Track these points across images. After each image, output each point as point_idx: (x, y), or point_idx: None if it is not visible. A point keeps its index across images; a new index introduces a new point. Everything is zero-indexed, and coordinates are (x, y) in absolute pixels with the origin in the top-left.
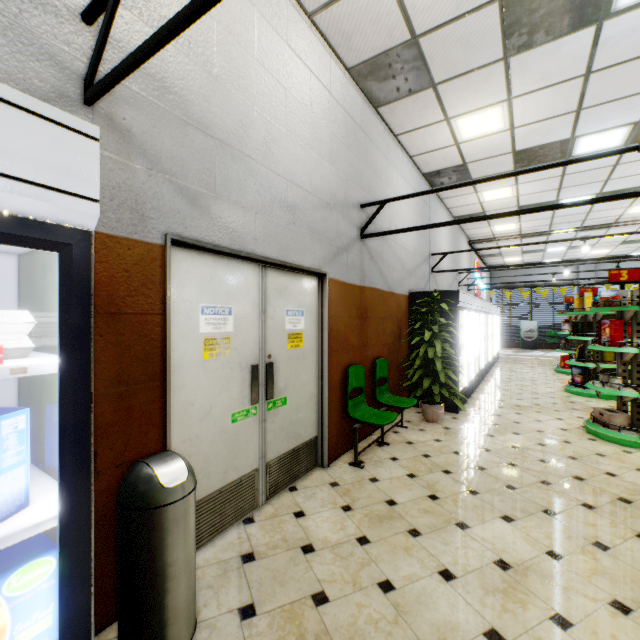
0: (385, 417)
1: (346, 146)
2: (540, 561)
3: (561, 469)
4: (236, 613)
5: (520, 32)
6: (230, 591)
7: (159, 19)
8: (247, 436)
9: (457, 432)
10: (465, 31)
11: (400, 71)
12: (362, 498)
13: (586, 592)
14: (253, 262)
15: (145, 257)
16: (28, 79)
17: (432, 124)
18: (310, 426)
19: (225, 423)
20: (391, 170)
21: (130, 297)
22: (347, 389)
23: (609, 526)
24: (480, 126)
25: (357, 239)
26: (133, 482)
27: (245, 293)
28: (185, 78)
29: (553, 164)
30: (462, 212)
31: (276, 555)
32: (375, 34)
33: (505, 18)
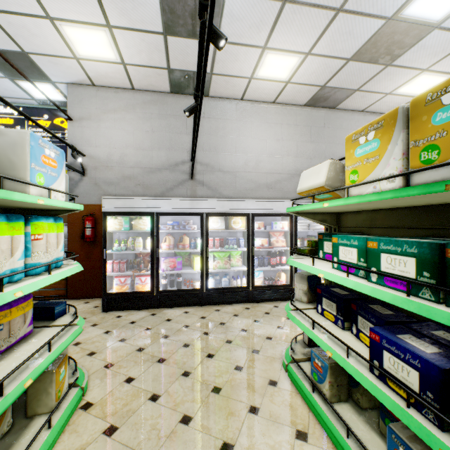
0: None
1: None
2: None
3: None
4: None
5: None
6: None
7: (336, 156)
8: None
9: None
10: None
11: None
12: None
13: None
14: None
15: None
16: None
17: None
18: None
19: None
20: None
21: None
22: None
23: None
24: None
25: None
26: None
27: None
28: None
29: None
30: None
31: None
32: None
33: None
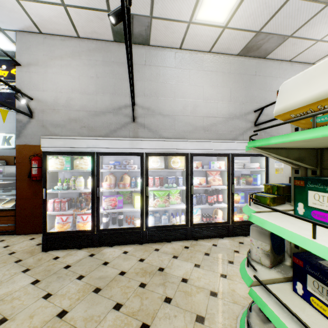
0: None
1: None
2: None
3: None
4: None
5: None
6: None
7: (266, 102)
8: None
9: None
10: None
11: None
12: None
13: None
14: None
15: None
16: (247, 127)
17: None
18: None
19: None
20: None
21: None
22: None
23: None
24: None
25: None
26: None
27: None
28: (271, 110)
29: None
30: None
31: None
32: None
33: None
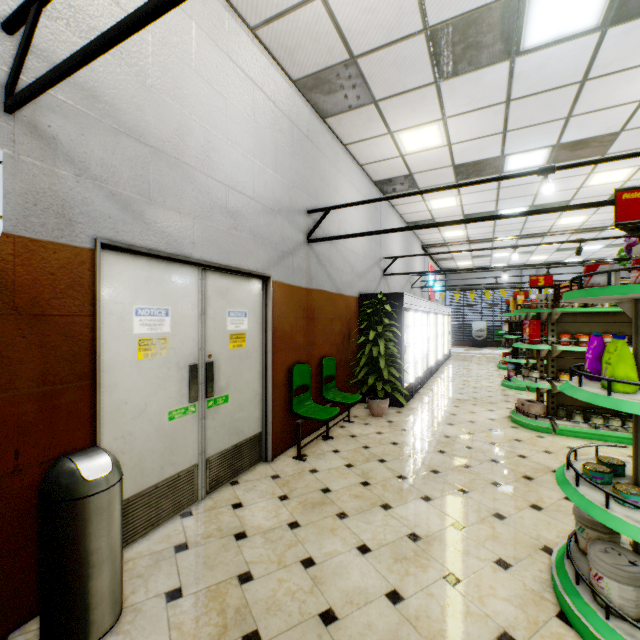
0: (328, 412)
1: (292, 154)
2: (446, 532)
3: (482, 454)
4: (163, 597)
5: (446, 61)
6: (160, 578)
7: (88, 30)
8: (186, 433)
9: (398, 425)
10: (398, 56)
11: (343, 87)
12: (300, 488)
13: (478, 554)
14: (192, 265)
15: (72, 260)
16: None
17: (377, 136)
18: (254, 423)
19: (162, 421)
20: (340, 178)
21: (56, 299)
22: (292, 387)
23: (510, 500)
24: (421, 141)
25: (304, 243)
26: (54, 476)
27: (183, 295)
28: (117, 87)
29: (472, 182)
30: (414, 218)
31: (209, 543)
32: (316, 52)
33: (432, 48)
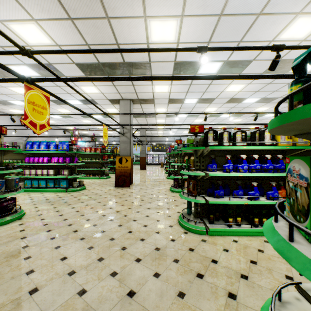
0: None
1: None
2: None
3: None
4: None
5: (2, 103)
6: None
7: None
8: None
9: None
10: None
11: None
12: None
13: None
14: None
15: None
16: None
17: (2, 109)
18: None
19: None
20: None
21: None
22: None
23: None
24: (18, 111)
25: None
26: None
27: None
28: None
29: None
30: None
31: None
32: None
33: None
